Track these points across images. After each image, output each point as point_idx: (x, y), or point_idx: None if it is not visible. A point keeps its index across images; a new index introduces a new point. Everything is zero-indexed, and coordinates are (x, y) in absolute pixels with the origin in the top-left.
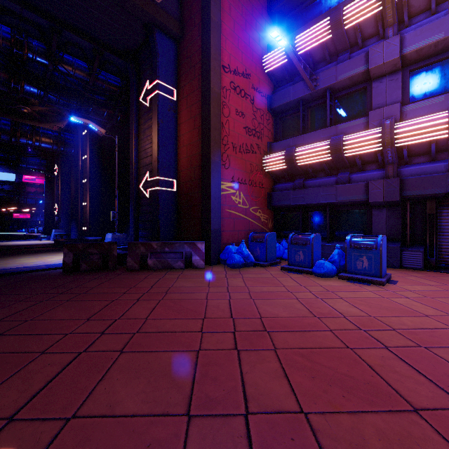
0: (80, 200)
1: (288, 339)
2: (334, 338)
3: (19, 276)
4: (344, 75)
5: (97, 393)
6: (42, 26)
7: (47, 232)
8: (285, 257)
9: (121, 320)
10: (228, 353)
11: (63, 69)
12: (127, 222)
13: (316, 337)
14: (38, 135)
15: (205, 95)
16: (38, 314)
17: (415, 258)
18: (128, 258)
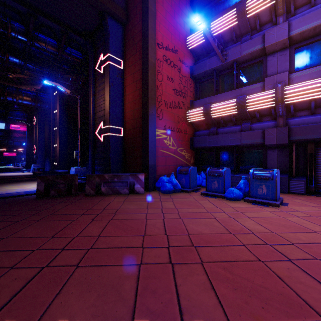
0: (52, 143)
1: (211, 253)
2: (248, 252)
3: (2, 201)
4: (247, 51)
5: (54, 307)
6: (22, 12)
7: (28, 166)
8: (203, 185)
9: (78, 238)
10: (164, 266)
11: (38, 45)
12: (86, 159)
13: (233, 251)
14: (20, 94)
15: (145, 65)
16: (12, 233)
17: (299, 186)
18: (87, 186)
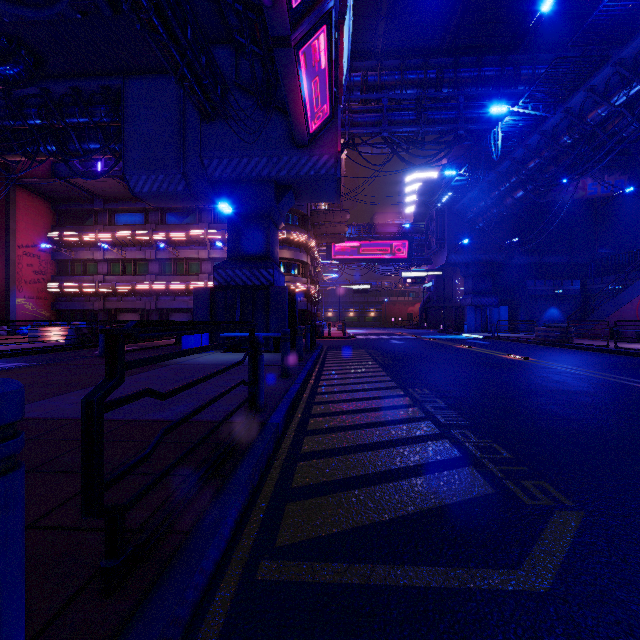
0: None
1: None
2: None
3: None
4: (87, 257)
5: None
6: None
7: None
8: None
9: None
10: None
11: None
12: None
13: None
14: None
15: (8, 261)
16: None
17: None
18: None
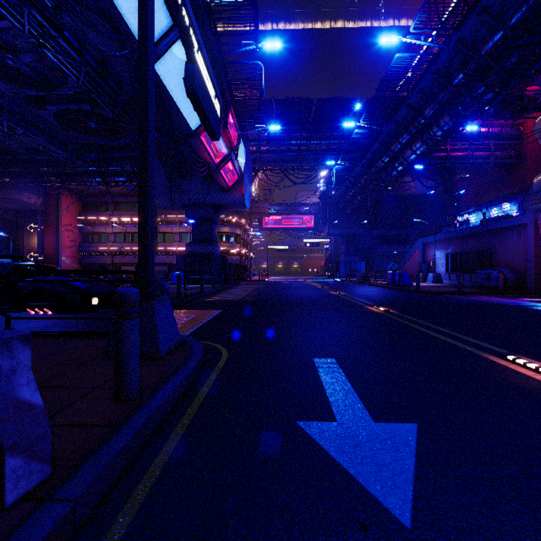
0: None
1: None
2: None
3: None
4: (102, 231)
5: None
6: None
7: None
8: None
9: None
10: None
11: None
12: None
13: None
14: None
15: (57, 235)
16: None
17: None
18: None
